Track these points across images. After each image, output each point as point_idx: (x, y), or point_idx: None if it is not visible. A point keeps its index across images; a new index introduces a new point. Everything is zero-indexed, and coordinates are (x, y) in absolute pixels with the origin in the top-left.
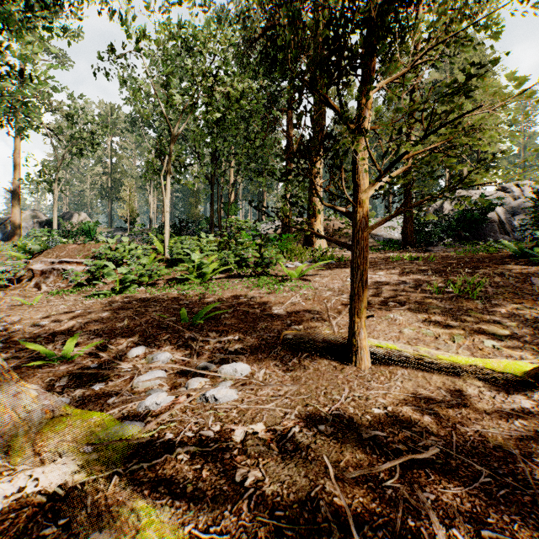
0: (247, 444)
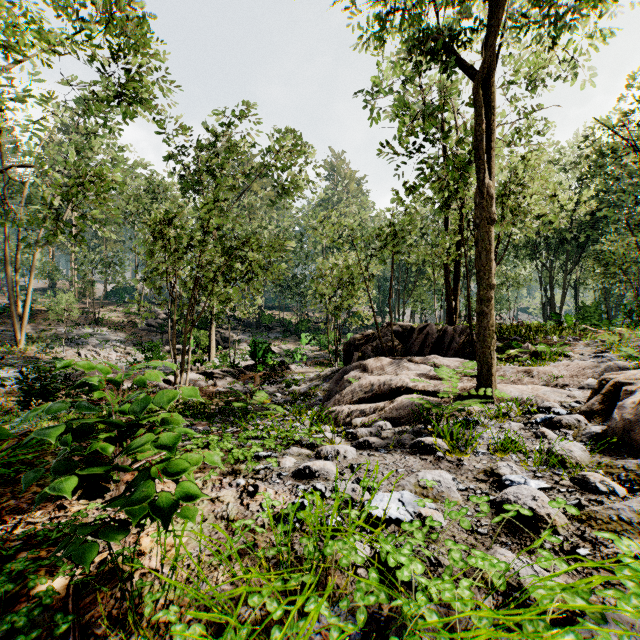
0: None
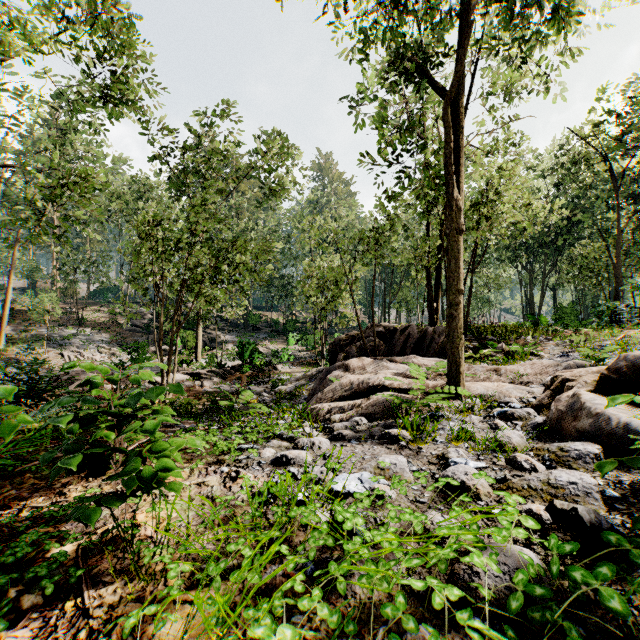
0: None
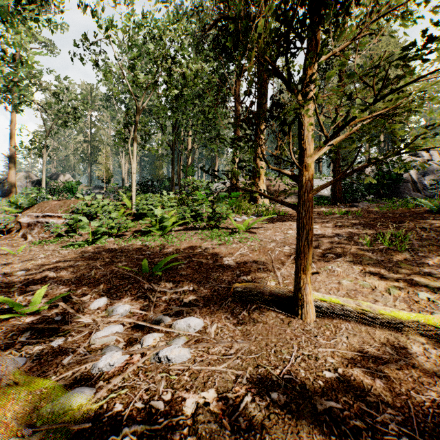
0: (198, 419)
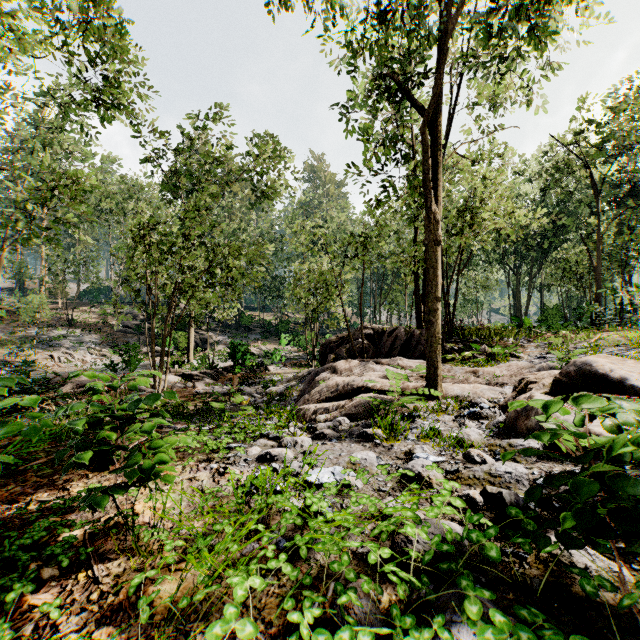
0: None
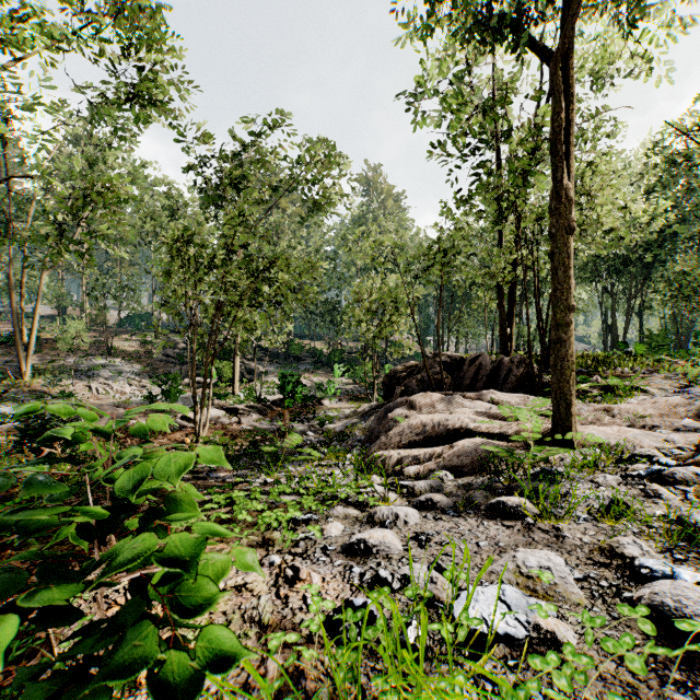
0: None
